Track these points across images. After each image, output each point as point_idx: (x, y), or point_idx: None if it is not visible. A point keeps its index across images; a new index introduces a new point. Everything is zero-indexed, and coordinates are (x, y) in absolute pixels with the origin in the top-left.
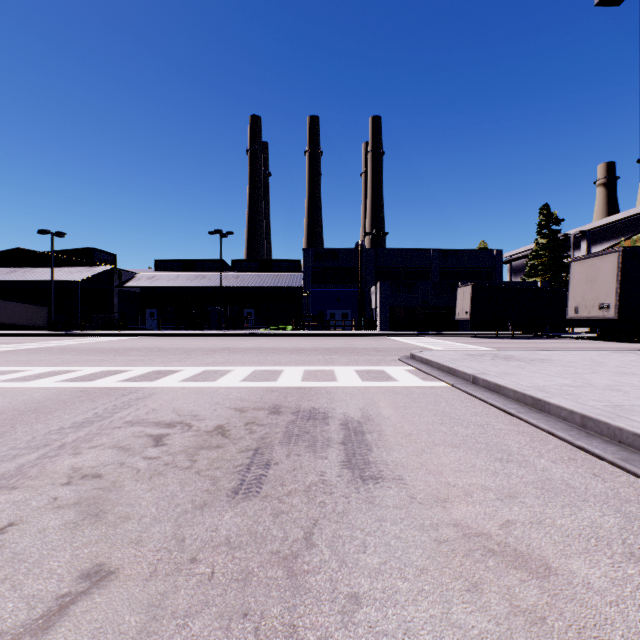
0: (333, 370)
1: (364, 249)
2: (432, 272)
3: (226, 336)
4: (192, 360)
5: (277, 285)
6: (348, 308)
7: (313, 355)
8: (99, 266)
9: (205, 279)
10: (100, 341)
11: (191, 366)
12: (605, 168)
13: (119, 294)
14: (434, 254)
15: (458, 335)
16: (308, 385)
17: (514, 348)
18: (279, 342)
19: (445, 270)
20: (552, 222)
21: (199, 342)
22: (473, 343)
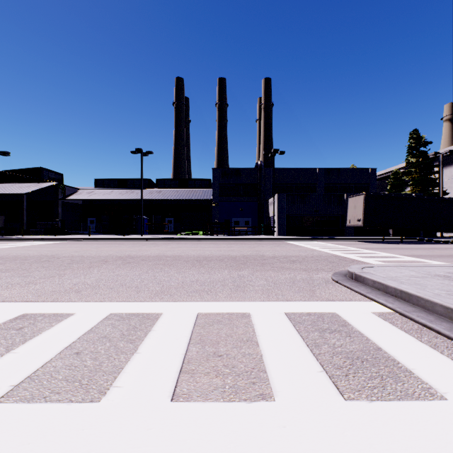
0: (249, 317)
1: (263, 168)
2: (318, 187)
3: (143, 240)
4: (48, 282)
5: (191, 198)
6: (249, 216)
7: (217, 270)
8: (46, 182)
9: (133, 193)
10: (16, 246)
11: (17, 300)
12: (451, 107)
13: (63, 205)
14: (320, 172)
15: (348, 240)
16: (183, 447)
17: (436, 256)
18: (186, 248)
19: (329, 185)
20: (421, 144)
21: (108, 248)
22: (378, 249)
